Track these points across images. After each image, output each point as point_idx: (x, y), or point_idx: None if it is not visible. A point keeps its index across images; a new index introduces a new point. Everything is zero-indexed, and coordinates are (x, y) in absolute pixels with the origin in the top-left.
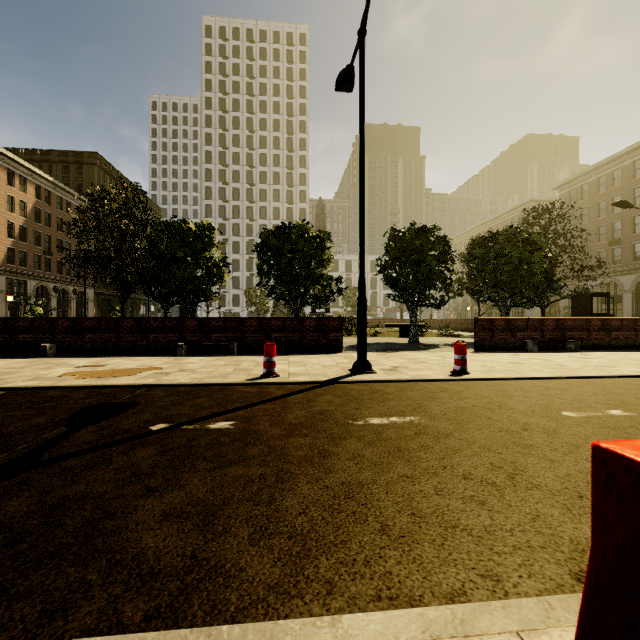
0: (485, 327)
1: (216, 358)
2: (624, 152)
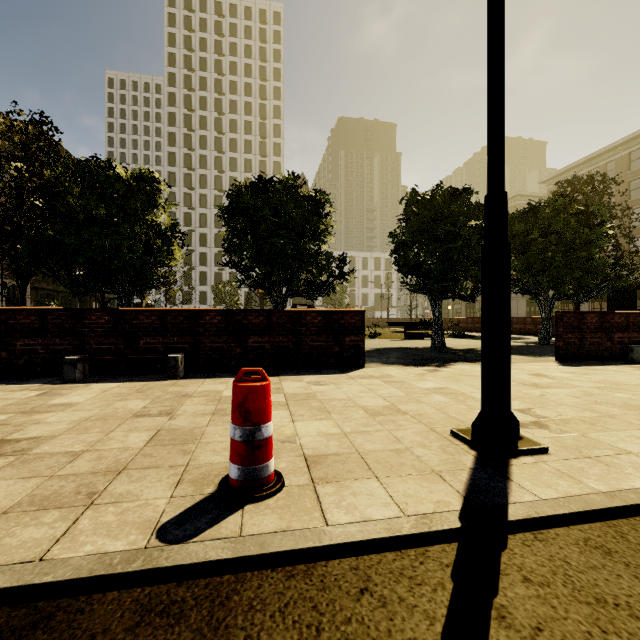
0: (573, 325)
1: (137, 387)
2: (619, 143)
